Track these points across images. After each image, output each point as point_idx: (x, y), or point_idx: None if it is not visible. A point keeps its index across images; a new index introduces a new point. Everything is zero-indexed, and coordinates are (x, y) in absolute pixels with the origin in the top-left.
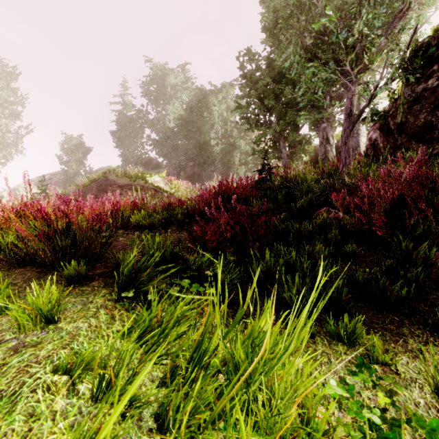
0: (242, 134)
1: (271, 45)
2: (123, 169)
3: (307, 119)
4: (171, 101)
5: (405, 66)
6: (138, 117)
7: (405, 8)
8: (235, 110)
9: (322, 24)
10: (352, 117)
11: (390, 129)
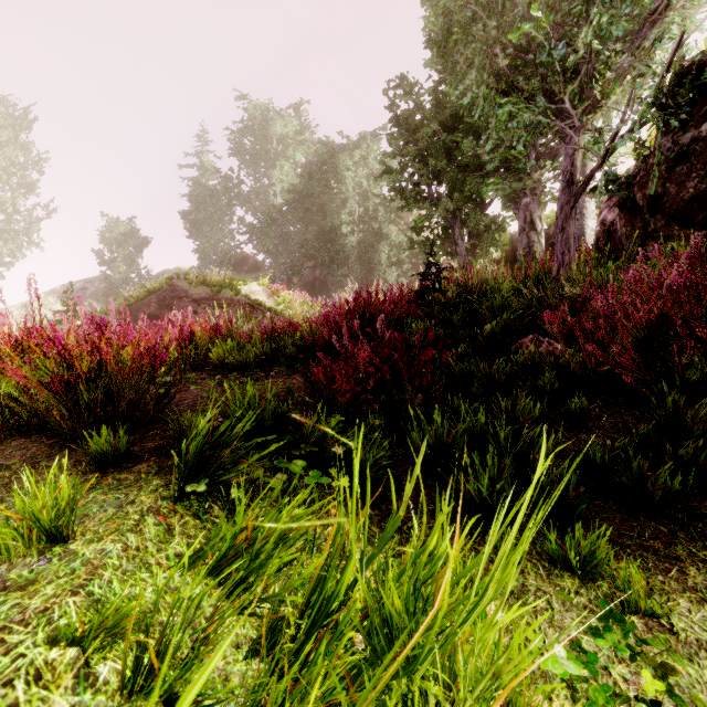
0: (392, 216)
1: (440, 70)
2: (201, 273)
3: (499, 191)
4: (277, 162)
5: (663, 101)
6: (224, 189)
7: (662, 6)
8: (381, 176)
9: (525, 34)
10: (575, 186)
11: (637, 205)
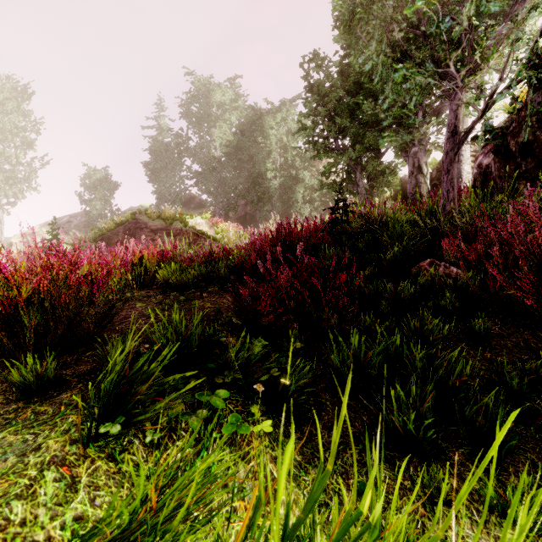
0: (306, 164)
1: (344, 47)
2: (158, 209)
3: (393, 142)
4: (217, 123)
5: (536, 61)
6: (176, 144)
7: None
8: (298, 132)
9: (416, 12)
10: (458, 136)
11: (510, 151)
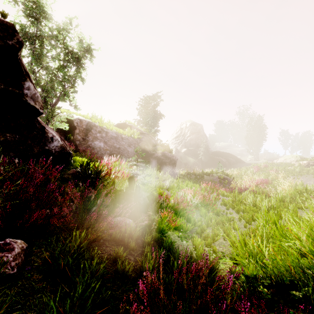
0: None
1: None
2: None
3: None
4: None
5: None
6: None
7: None
8: None
9: None
10: None
11: None
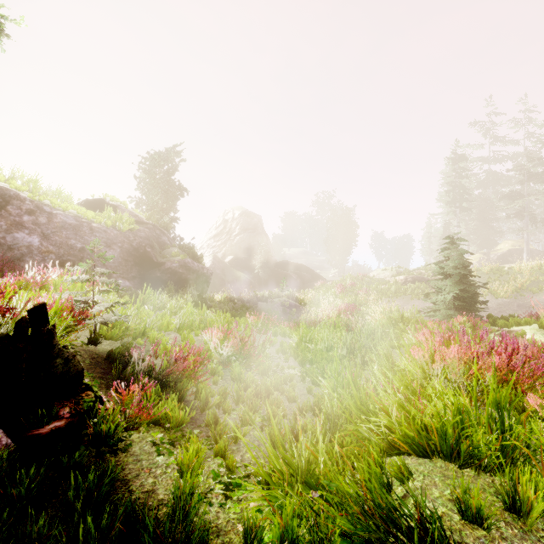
0: None
1: None
2: None
3: None
4: None
5: None
6: None
7: None
8: None
9: None
10: None
11: None
